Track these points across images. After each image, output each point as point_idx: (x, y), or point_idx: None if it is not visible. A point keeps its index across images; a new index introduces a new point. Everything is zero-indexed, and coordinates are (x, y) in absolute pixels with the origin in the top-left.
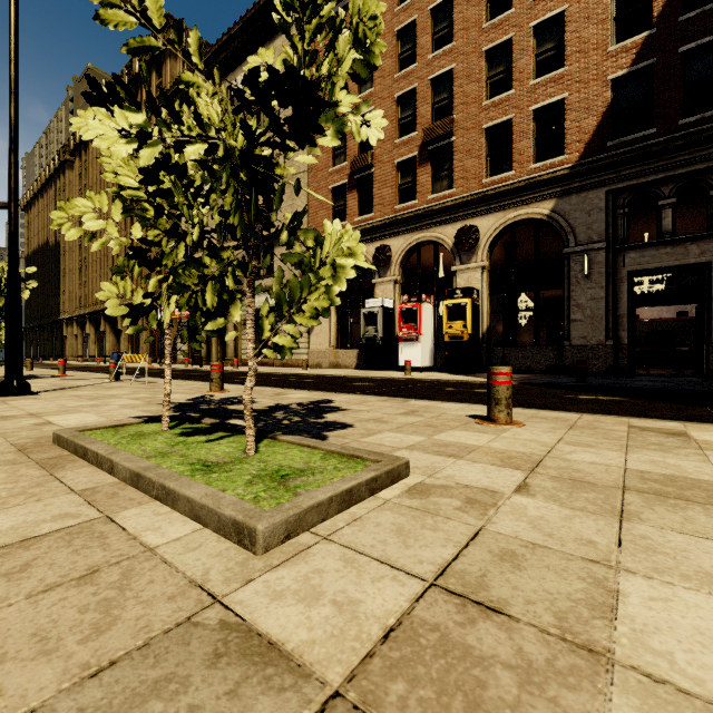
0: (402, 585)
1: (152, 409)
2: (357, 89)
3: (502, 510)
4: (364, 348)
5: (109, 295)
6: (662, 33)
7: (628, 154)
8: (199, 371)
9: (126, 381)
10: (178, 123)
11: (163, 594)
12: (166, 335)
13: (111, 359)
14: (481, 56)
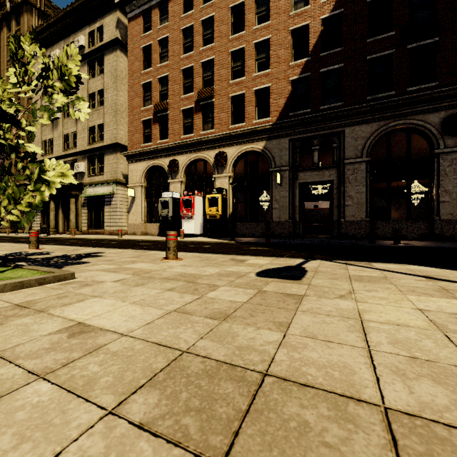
0: (2, 305)
1: None
2: (158, 60)
3: (92, 286)
4: (161, 222)
5: None
6: (313, 60)
7: (298, 121)
8: (44, 238)
9: None
10: None
11: None
12: None
13: None
14: (229, 54)
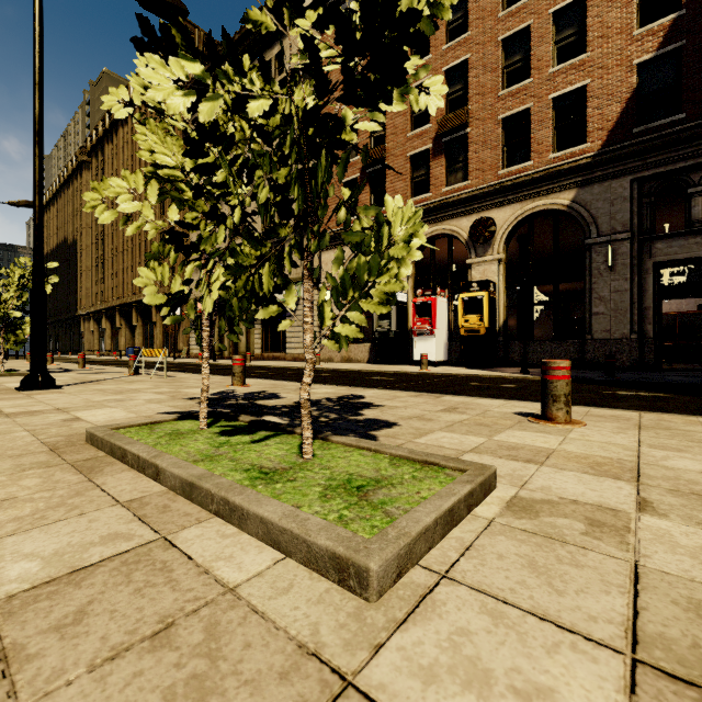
0: (593, 660)
1: (179, 404)
2: None
3: (644, 537)
4: (377, 342)
5: (147, 282)
6: (691, 14)
7: (655, 140)
8: (214, 365)
9: (145, 375)
10: (240, 74)
11: (269, 668)
12: (204, 326)
13: (127, 353)
14: (498, 45)
